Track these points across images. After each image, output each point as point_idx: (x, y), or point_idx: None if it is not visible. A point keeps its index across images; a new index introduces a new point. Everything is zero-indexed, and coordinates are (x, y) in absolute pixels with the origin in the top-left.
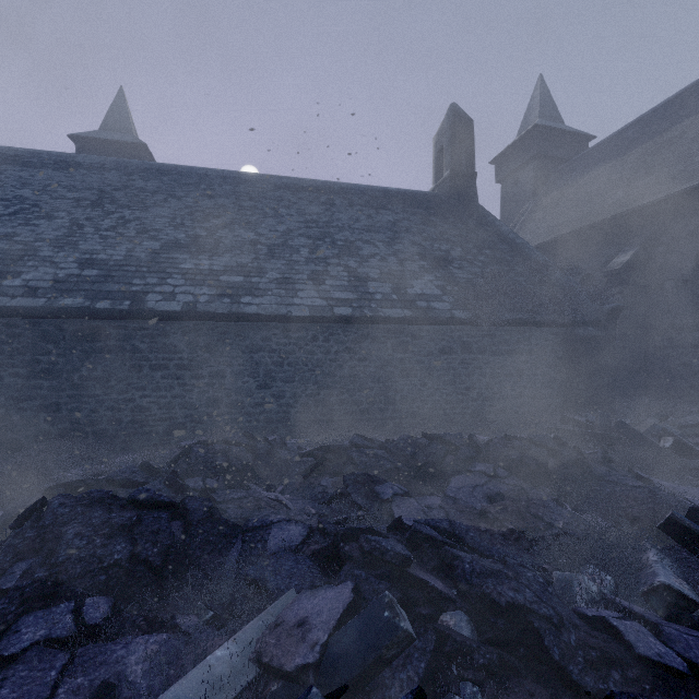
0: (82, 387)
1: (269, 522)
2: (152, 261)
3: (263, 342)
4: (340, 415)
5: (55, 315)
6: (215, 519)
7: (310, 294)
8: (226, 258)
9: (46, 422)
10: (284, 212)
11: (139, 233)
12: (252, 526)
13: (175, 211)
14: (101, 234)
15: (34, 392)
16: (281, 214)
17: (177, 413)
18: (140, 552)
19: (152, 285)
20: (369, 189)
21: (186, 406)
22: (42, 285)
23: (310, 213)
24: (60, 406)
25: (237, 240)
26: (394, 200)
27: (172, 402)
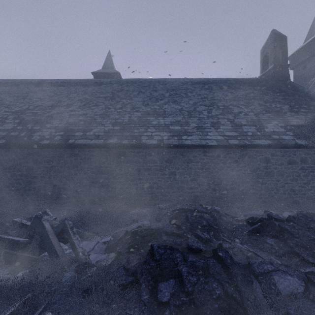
0: (116, 178)
1: (267, 270)
2: (139, 121)
3: (193, 158)
4: (231, 195)
5: (107, 146)
6: (234, 264)
7: (214, 133)
8: (170, 118)
9: (103, 192)
10: (190, 94)
11: (131, 109)
12: (260, 272)
13: (143, 98)
14: (117, 111)
15: (99, 179)
16: (189, 96)
17: (154, 191)
18: (226, 289)
19: (142, 132)
20: (227, 80)
21: (158, 188)
22: (100, 134)
23: (202, 94)
24: (108, 186)
25: (173, 109)
26: (242, 83)
27: (152, 185)
